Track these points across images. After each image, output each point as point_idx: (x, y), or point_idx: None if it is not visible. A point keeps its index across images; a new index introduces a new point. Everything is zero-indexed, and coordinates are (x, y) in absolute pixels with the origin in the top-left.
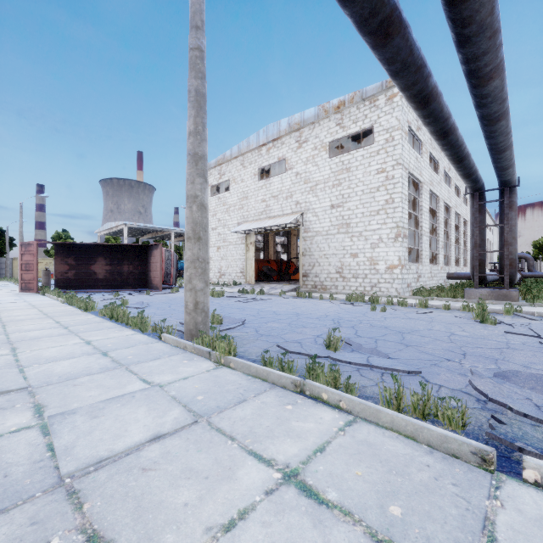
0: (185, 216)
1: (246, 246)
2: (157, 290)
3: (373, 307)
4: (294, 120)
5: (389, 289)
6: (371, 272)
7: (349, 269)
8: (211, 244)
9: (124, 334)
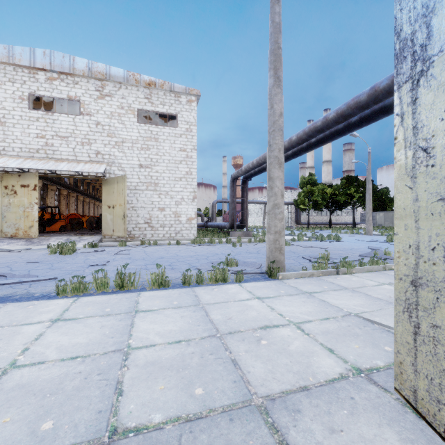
0: (278, 177)
1: (2, 188)
2: None
3: (235, 244)
4: (97, 68)
5: (188, 234)
6: (176, 223)
7: (157, 220)
8: None
9: (238, 287)
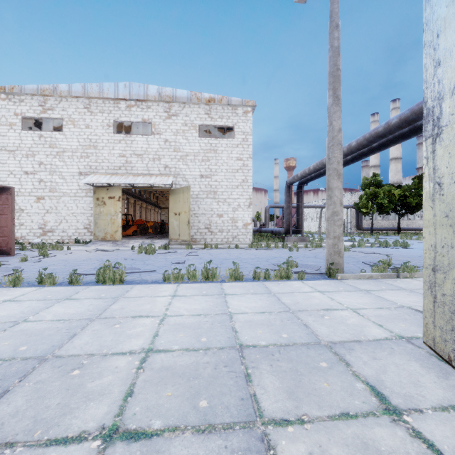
0: (337, 187)
1: (95, 200)
2: (5, 255)
3: (292, 249)
4: (166, 92)
5: (245, 239)
6: (233, 228)
7: (216, 225)
8: (23, 192)
9: (301, 283)
